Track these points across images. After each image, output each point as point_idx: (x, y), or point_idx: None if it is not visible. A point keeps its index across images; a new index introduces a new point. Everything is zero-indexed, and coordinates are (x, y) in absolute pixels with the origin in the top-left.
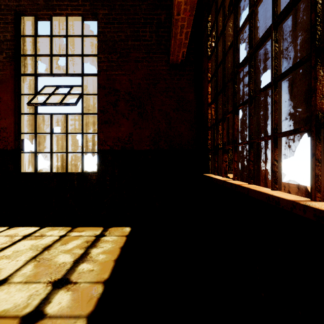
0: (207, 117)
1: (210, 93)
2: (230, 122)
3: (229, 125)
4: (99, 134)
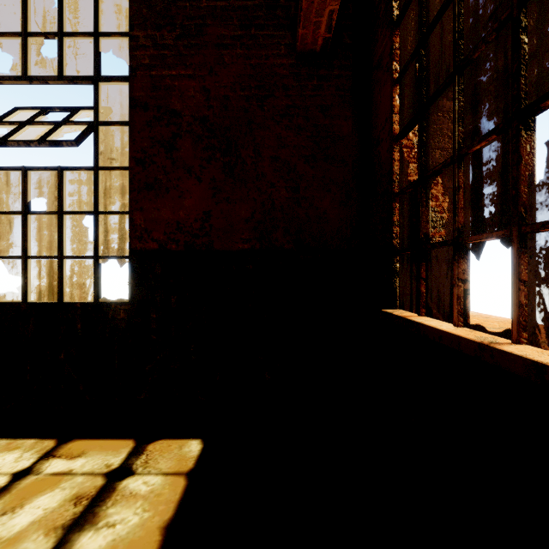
0: (389, 169)
1: (398, 110)
2: (446, 182)
3: (445, 189)
4: (133, 215)
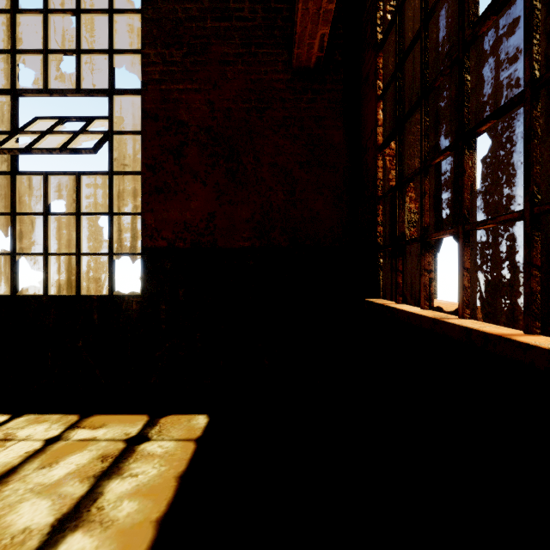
0: (374, 175)
1: (381, 123)
2: None
3: None
4: (145, 216)
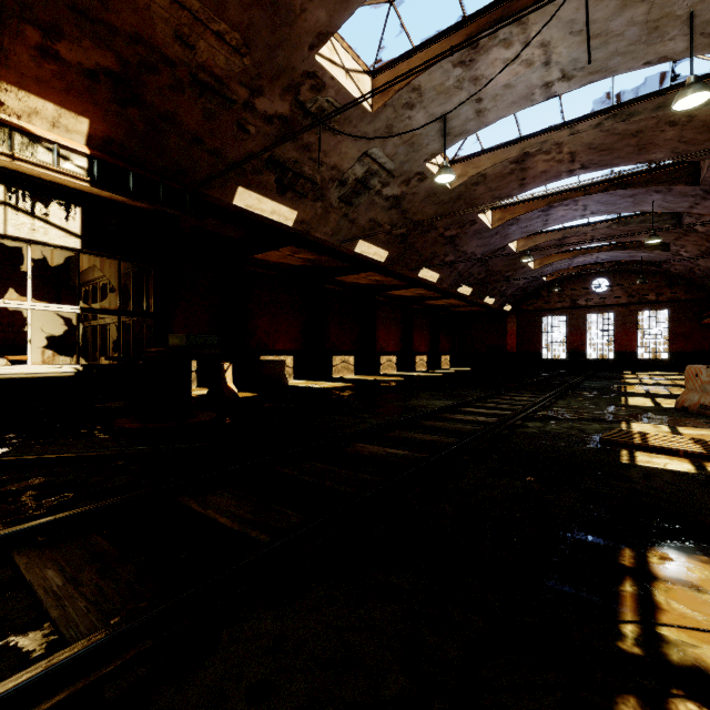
0: None
1: None
2: None
3: None
4: (669, 347)
